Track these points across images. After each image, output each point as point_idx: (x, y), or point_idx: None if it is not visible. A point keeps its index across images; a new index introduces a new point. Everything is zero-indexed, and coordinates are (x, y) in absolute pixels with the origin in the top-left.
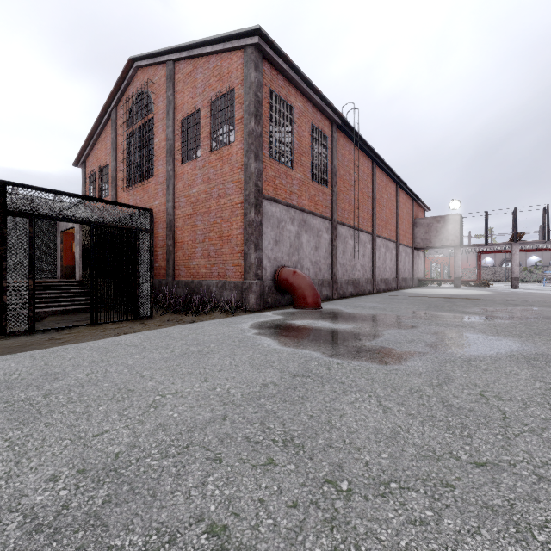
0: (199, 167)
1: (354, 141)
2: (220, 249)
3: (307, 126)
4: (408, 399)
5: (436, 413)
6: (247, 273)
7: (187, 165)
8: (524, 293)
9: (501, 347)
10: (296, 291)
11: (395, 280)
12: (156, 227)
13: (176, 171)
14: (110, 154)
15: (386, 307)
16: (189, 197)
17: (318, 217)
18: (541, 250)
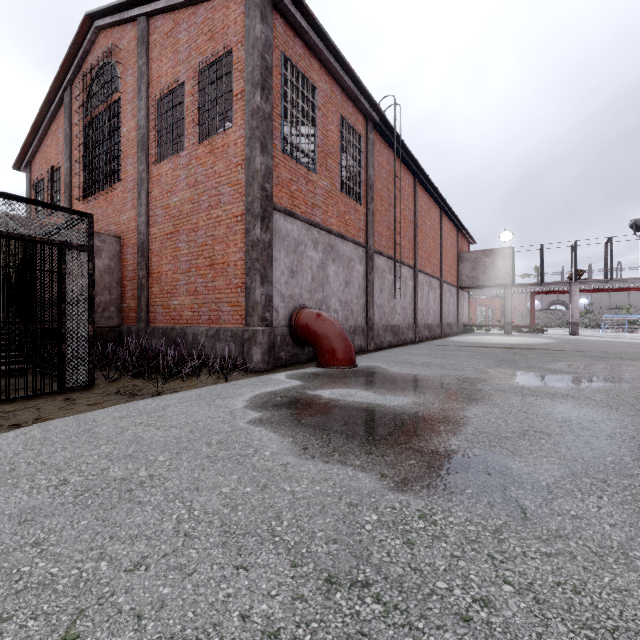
0: (182, 165)
1: (395, 145)
2: (212, 282)
3: (335, 118)
4: None
5: None
6: (250, 316)
7: (165, 163)
8: (591, 341)
9: None
10: (321, 342)
11: (439, 325)
12: (123, 252)
13: (150, 173)
14: (63, 152)
15: (443, 364)
16: (169, 209)
17: (349, 242)
18: (602, 290)
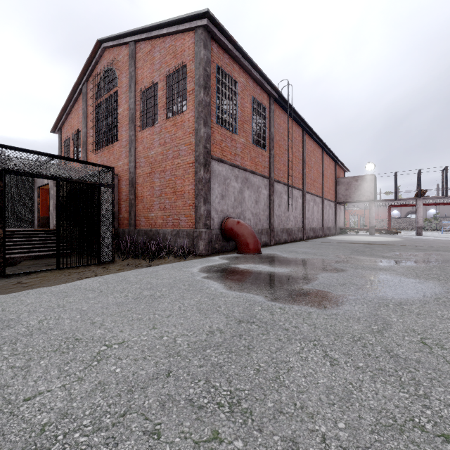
0: (156, 132)
1: (288, 112)
2: (175, 202)
3: (249, 99)
4: (353, 348)
5: (385, 366)
6: (197, 223)
7: (146, 131)
8: (428, 239)
9: (425, 290)
10: (240, 238)
11: (321, 229)
12: (120, 184)
13: (137, 136)
14: (82, 122)
15: (316, 252)
16: (148, 158)
17: (258, 175)
18: (440, 204)
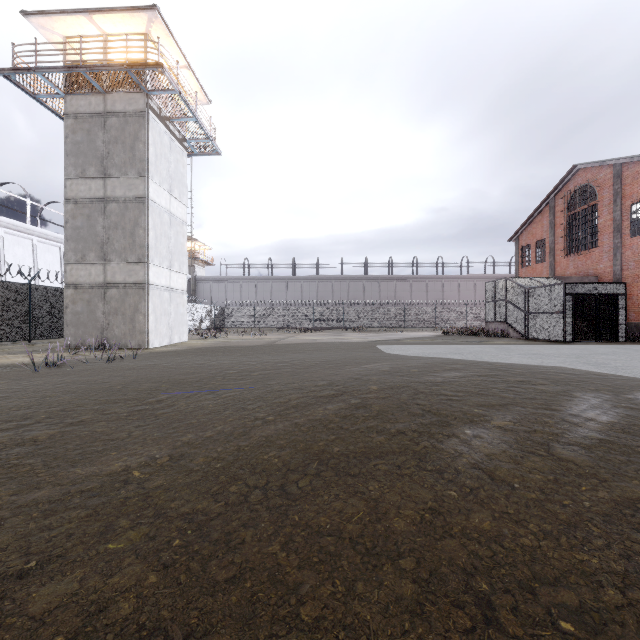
0: None
1: None
2: None
3: None
4: None
5: None
6: None
7: (636, 239)
8: None
9: None
10: None
11: None
12: None
13: (623, 243)
14: (547, 231)
15: None
16: (639, 262)
17: None
18: None
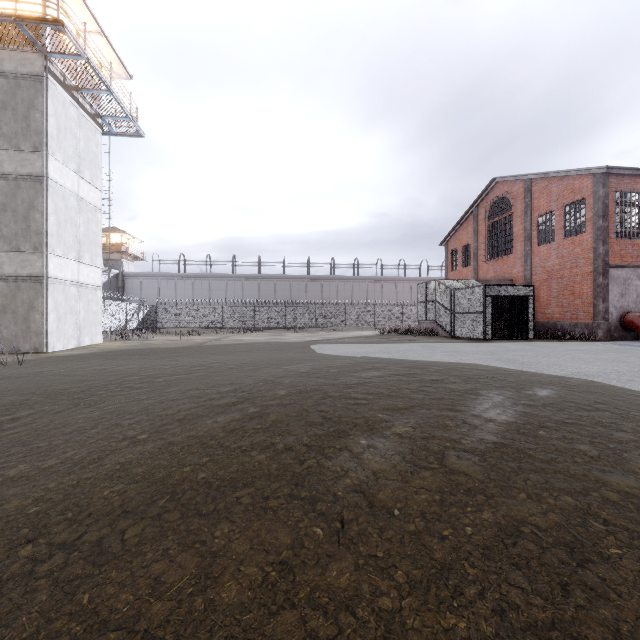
0: (553, 248)
1: None
2: (572, 301)
3: None
4: None
5: None
6: (596, 317)
7: (542, 247)
8: None
9: None
10: (639, 329)
11: None
12: None
13: (532, 250)
14: (471, 238)
15: None
16: (545, 268)
17: None
18: None
